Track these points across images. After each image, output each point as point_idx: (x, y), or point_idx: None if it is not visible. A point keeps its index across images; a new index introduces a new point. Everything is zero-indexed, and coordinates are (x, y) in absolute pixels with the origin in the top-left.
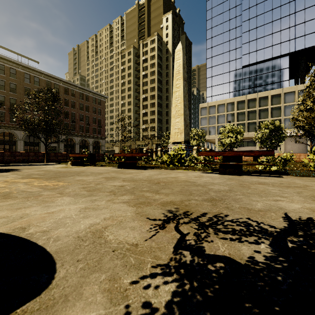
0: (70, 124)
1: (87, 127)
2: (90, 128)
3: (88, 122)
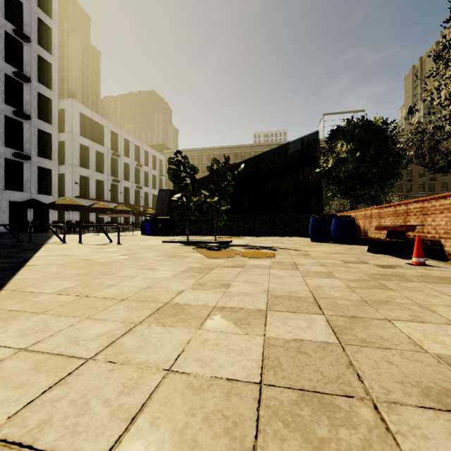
0: (405, 185)
1: (432, 184)
2: (436, 184)
3: (432, 176)
